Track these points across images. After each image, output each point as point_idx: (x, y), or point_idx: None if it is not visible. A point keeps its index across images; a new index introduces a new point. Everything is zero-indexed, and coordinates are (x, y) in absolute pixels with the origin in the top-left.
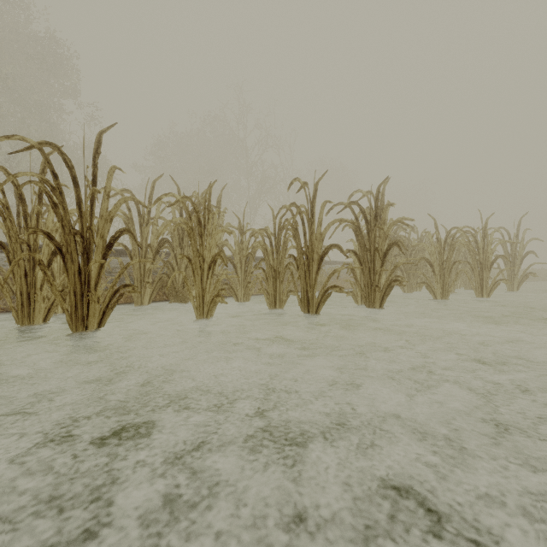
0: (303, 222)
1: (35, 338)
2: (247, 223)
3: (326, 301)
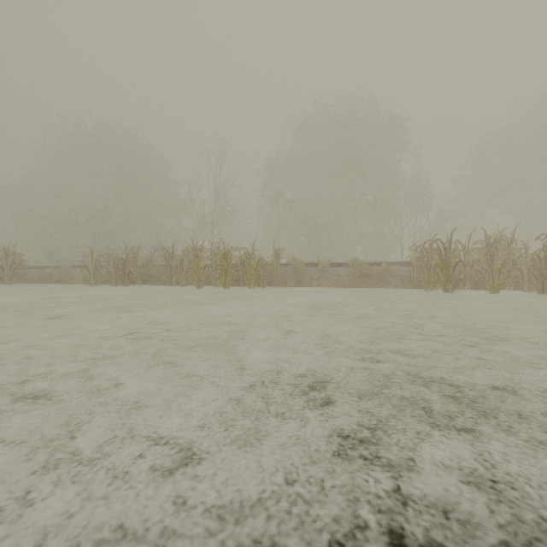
0: None
1: (429, 296)
2: (529, 247)
3: None
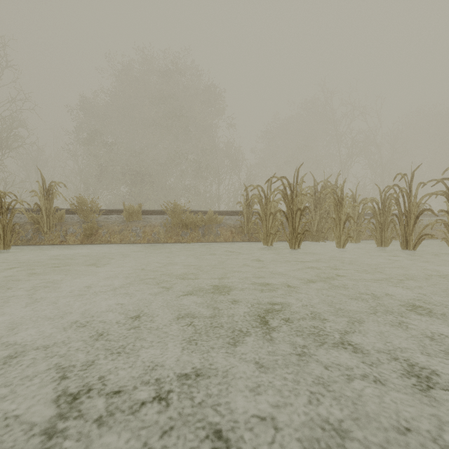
0: (403, 195)
1: (267, 252)
2: (358, 195)
3: (420, 243)
